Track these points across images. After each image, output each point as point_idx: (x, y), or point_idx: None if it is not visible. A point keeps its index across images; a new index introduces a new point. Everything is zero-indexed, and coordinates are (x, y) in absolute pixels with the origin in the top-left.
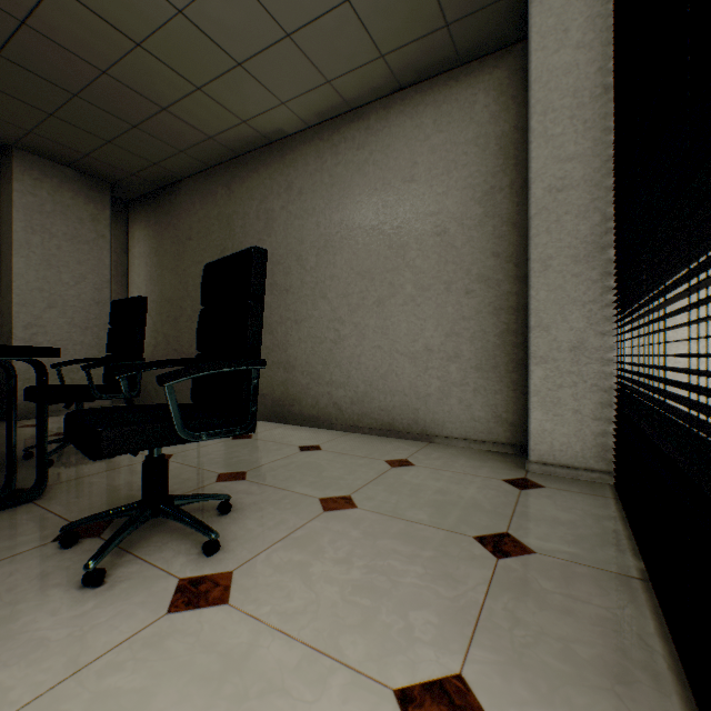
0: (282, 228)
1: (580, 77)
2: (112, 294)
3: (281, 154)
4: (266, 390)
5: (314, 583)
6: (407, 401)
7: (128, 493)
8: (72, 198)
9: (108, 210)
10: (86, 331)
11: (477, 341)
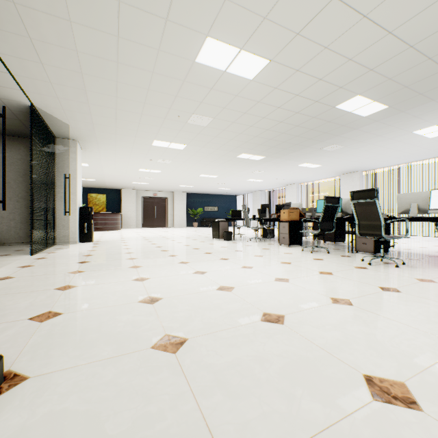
0: None
1: None
2: None
3: None
4: None
5: None
6: None
7: None
8: None
9: None
10: None
11: (21, 215)
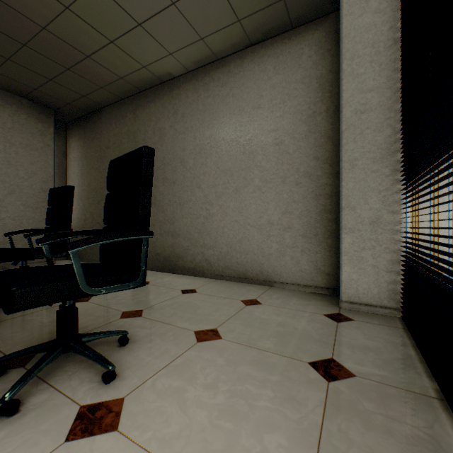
0: (171, 140)
1: (377, 33)
2: (55, 185)
3: (170, 90)
4: (159, 250)
5: (188, 408)
6: (255, 258)
7: (53, 329)
8: (26, 119)
9: (52, 128)
10: (36, 210)
11: (303, 217)
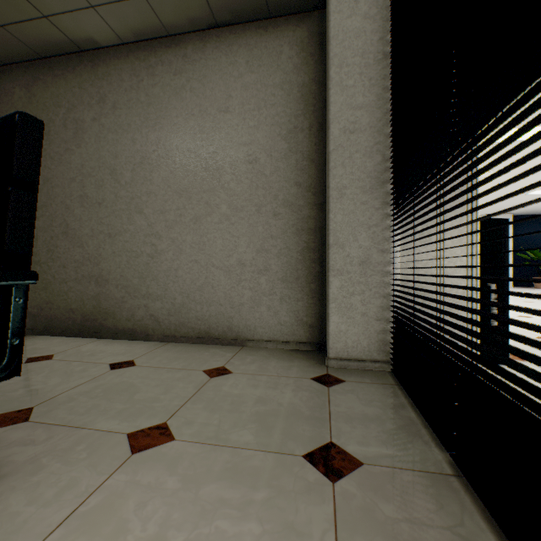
0: (94, 140)
1: (367, 42)
2: None
3: (93, 65)
4: (75, 305)
5: None
6: (222, 310)
7: None
8: None
9: None
10: None
11: (283, 257)
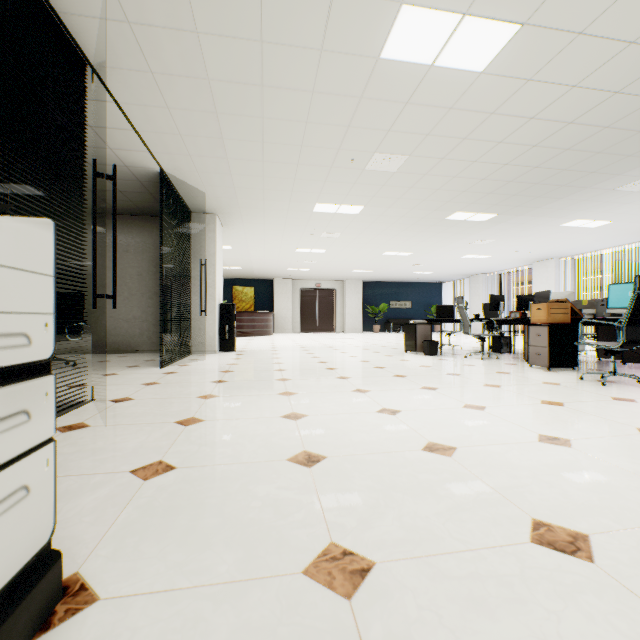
0: None
1: None
2: None
3: None
4: None
5: (106, 365)
6: (126, 338)
7: None
8: None
9: None
10: None
11: (154, 315)
